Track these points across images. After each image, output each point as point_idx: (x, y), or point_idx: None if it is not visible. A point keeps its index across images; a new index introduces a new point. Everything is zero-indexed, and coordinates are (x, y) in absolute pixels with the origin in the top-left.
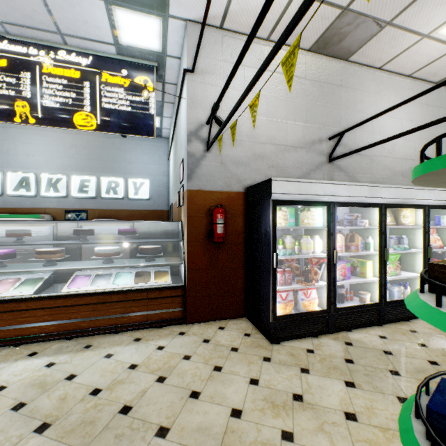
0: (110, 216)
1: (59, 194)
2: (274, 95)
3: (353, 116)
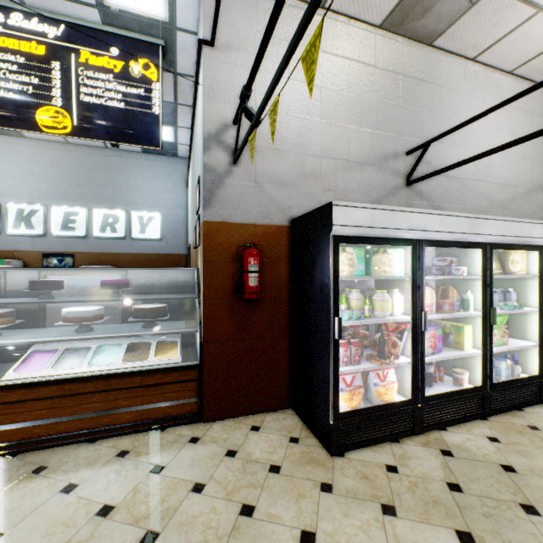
0: (106, 262)
1: (34, 231)
2: (331, 87)
3: (439, 122)
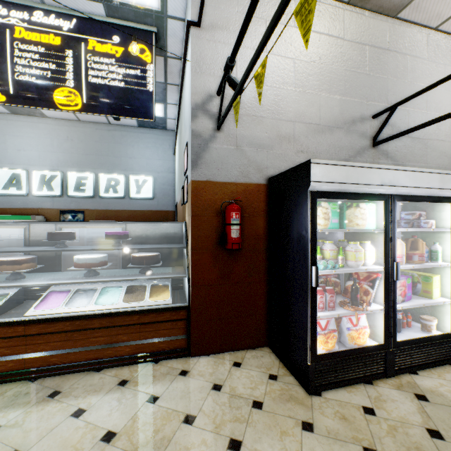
0: (109, 217)
1: (53, 192)
2: (304, 59)
3: (403, 88)
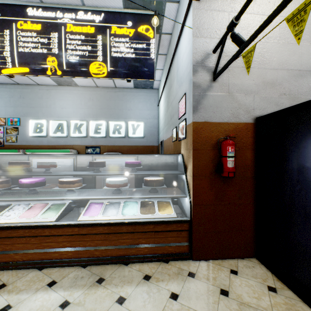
0: (115, 150)
1: (82, 134)
2: (286, 15)
3: None
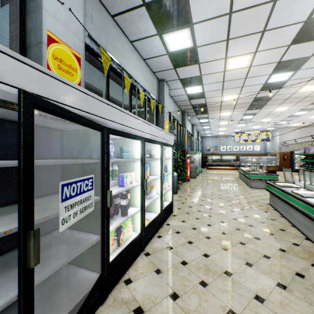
0: (248, 155)
1: (237, 150)
2: (296, 135)
3: None
